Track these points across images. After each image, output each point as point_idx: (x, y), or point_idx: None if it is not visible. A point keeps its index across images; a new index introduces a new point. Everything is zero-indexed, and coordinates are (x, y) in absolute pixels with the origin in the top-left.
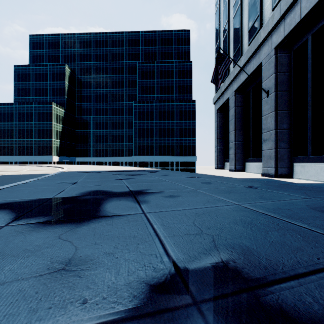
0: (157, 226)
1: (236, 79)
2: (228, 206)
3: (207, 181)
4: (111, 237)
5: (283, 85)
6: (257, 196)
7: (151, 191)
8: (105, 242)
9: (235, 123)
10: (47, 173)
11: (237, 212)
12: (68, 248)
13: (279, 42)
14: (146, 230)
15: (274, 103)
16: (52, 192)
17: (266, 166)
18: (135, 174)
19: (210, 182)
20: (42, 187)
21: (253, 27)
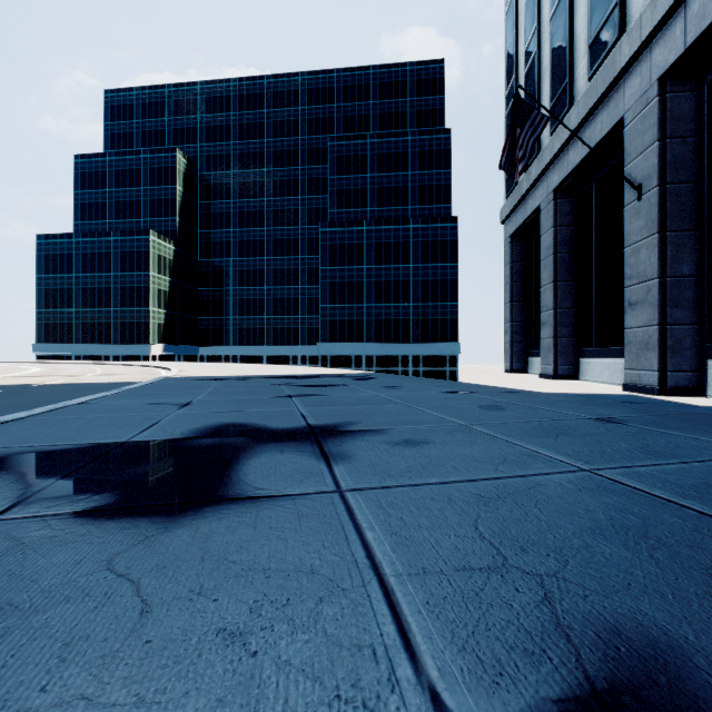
0: (376, 534)
1: (558, 161)
2: (561, 475)
3: (494, 404)
4: (247, 569)
5: (680, 168)
6: (633, 445)
7: (359, 428)
8: (226, 589)
9: (554, 265)
10: (134, 380)
11: (594, 497)
12: (121, 608)
13: (670, 63)
14: (343, 547)
15: (656, 212)
16: (130, 426)
17: (636, 368)
18: (323, 385)
19: (501, 406)
20: (112, 414)
21: (603, 35)
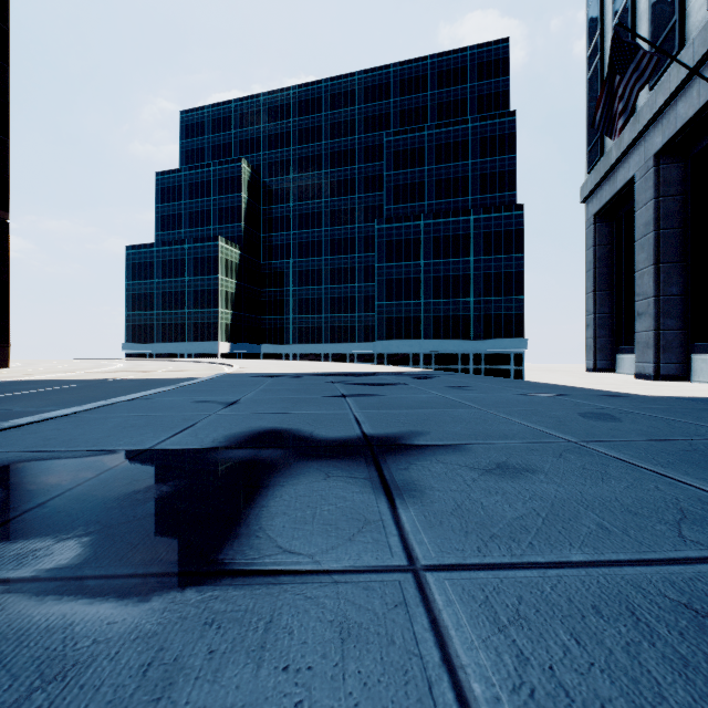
0: None
1: (661, 119)
2: None
3: (599, 412)
4: None
5: None
6: None
7: (428, 442)
8: None
9: (655, 244)
10: (197, 376)
11: None
12: None
13: None
14: None
15: None
16: (163, 428)
17: None
18: (380, 384)
19: (611, 414)
20: (153, 413)
21: None
